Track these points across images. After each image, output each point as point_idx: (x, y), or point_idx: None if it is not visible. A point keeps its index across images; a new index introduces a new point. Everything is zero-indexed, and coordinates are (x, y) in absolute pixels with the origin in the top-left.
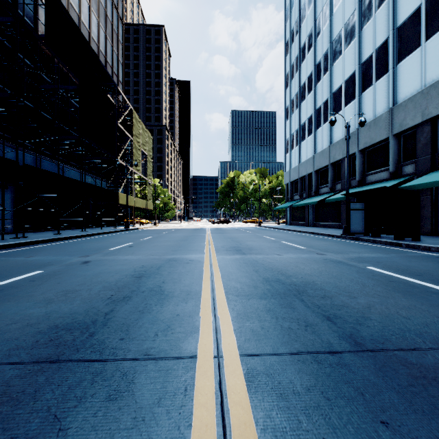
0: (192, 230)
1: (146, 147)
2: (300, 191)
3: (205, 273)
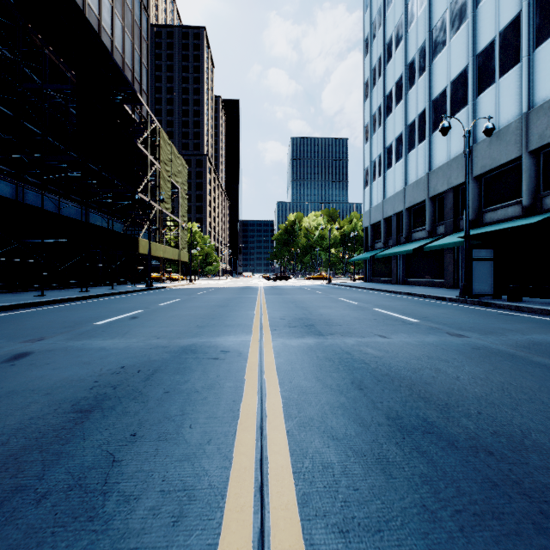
0: (239, 289)
1: (179, 179)
2: (384, 236)
3: (246, 394)
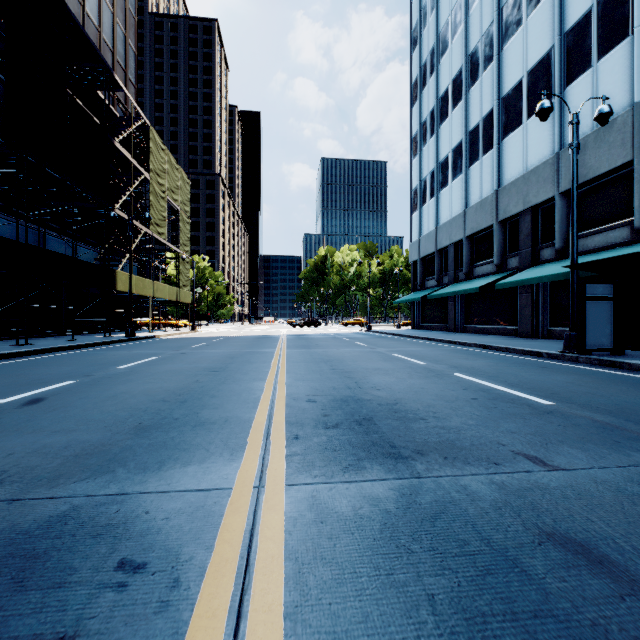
0: (253, 339)
1: (177, 197)
2: (437, 272)
3: None
